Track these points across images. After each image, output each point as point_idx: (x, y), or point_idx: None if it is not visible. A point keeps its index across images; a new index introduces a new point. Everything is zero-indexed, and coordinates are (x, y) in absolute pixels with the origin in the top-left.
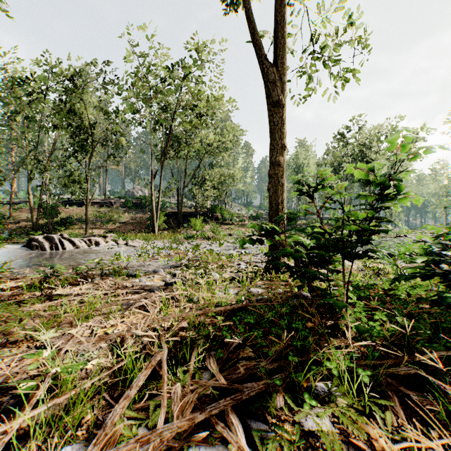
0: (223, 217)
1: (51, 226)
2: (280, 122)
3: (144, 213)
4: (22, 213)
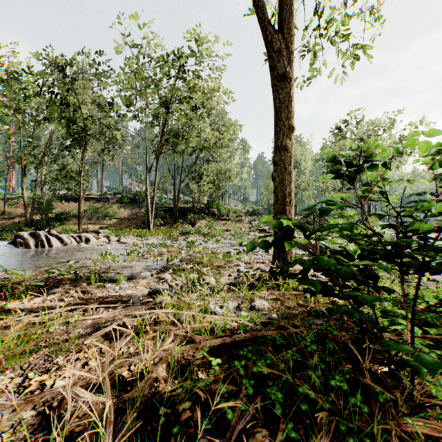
0: (219, 212)
1: (45, 222)
2: (288, 100)
3: (140, 208)
4: (17, 208)
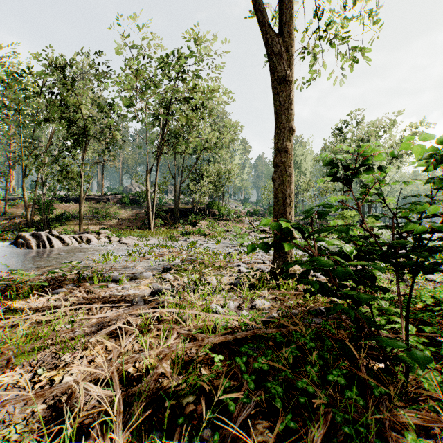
0: (220, 213)
1: (45, 222)
2: (288, 102)
3: (140, 209)
4: (17, 209)
